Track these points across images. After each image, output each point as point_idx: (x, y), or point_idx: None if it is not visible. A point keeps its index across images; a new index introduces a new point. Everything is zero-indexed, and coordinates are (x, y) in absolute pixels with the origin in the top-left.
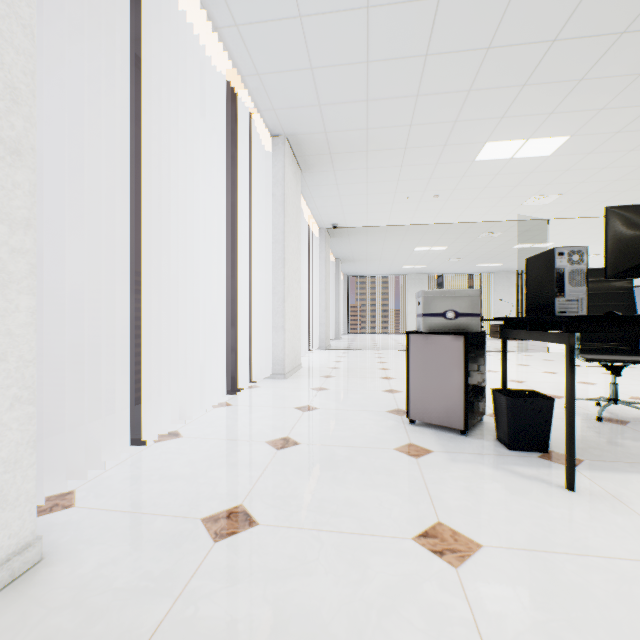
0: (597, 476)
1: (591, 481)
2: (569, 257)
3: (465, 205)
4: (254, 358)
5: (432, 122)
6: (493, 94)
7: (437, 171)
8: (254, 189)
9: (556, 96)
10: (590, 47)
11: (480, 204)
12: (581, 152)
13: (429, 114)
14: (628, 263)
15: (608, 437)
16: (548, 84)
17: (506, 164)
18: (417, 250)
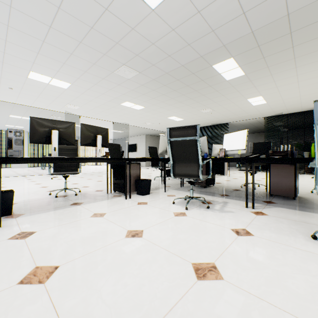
0: (22, 218)
1: (16, 221)
2: (15, 133)
3: (34, 99)
4: None
5: None
6: (23, 49)
7: (5, 75)
8: None
9: (57, 65)
10: (62, 52)
11: (43, 100)
12: (79, 92)
13: None
14: (38, 138)
15: (51, 203)
16: (50, 58)
17: (47, 85)
18: (13, 117)
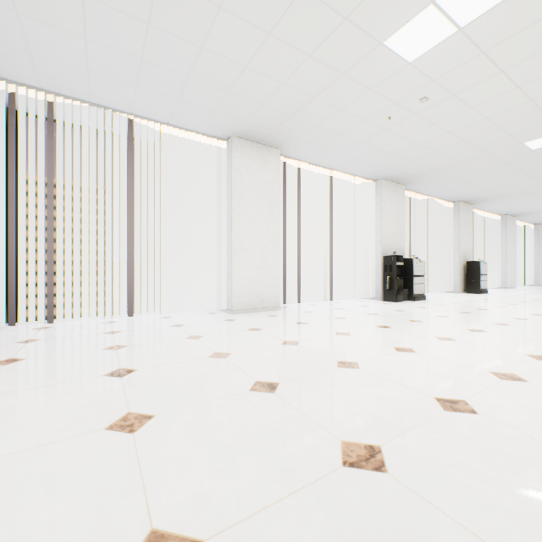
0: None
1: None
2: None
3: None
4: (527, 280)
5: None
6: None
7: None
8: (527, 238)
9: None
10: None
11: None
12: None
13: None
14: None
15: None
16: None
17: None
18: None
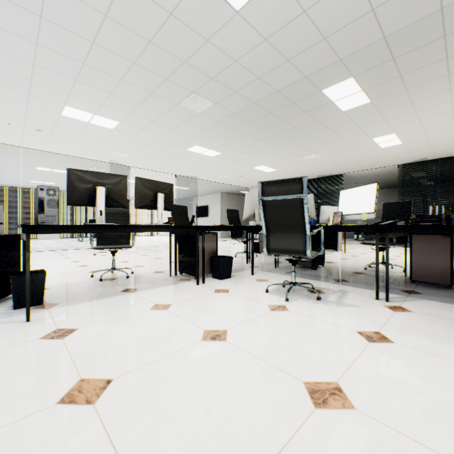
0: (58, 309)
1: (50, 313)
2: (48, 192)
3: (69, 144)
4: None
5: (9, 72)
6: (56, 76)
7: (31, 112)
8: None
9: (101, 96)
10: (108, 78)
11: (81, 146)
12: (130, 133)
13: (2, 65)
14: (78, 198)
15: (94, 288)
16: (92, 87)
17: (87, 125)
18: (40, 169)
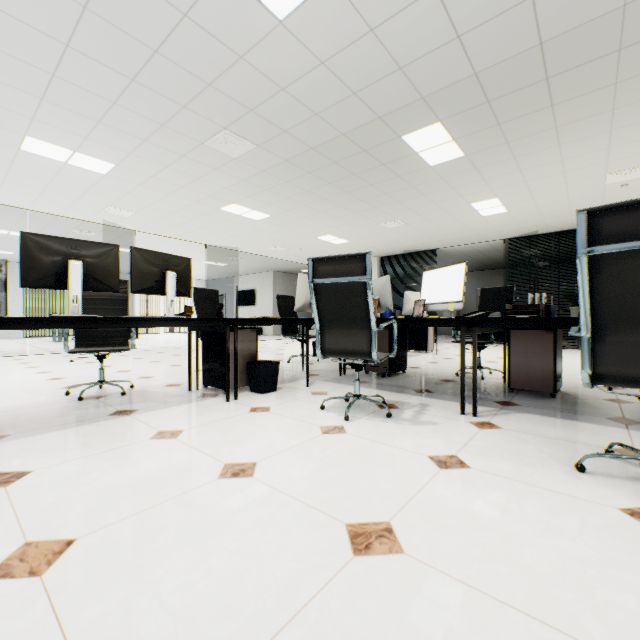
0: (4, 444)
1: None
2: None
3: (35, 194)
4: None
5: None
6: (9, 90)
7: None
8: None
9: (84, 125)
10: (93, 99)
11: (55, 198)
12: (133, 182)
13: None
14: (38, 277)
15: (68, 411)
16: (70, 111)
17: (64, 167)
18: None
